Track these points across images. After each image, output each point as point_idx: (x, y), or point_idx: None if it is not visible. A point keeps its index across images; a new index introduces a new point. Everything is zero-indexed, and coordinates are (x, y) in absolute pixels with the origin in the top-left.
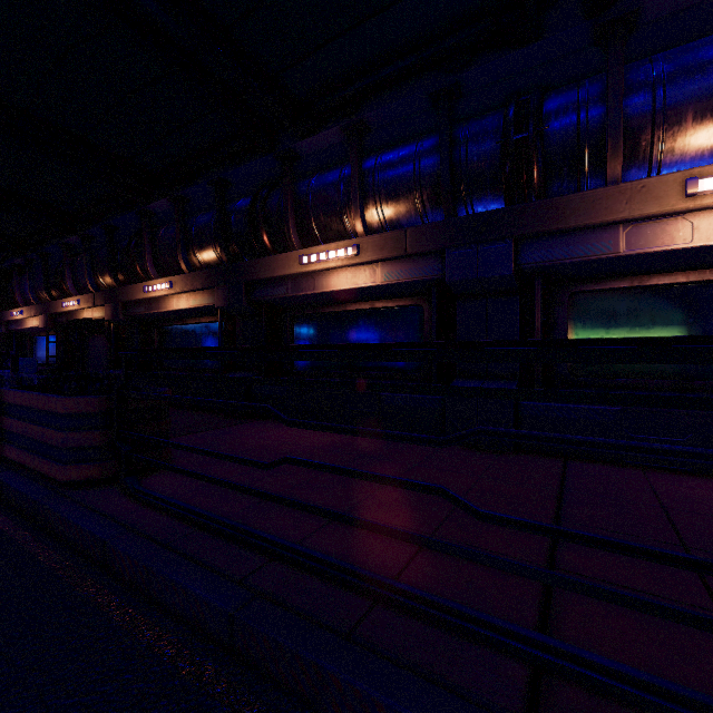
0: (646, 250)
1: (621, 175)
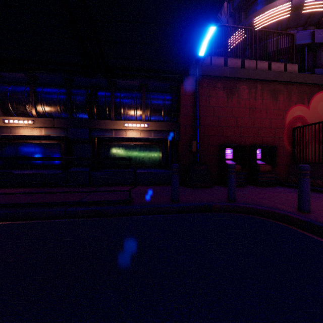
0: (118, 136)
1: (114, 117)
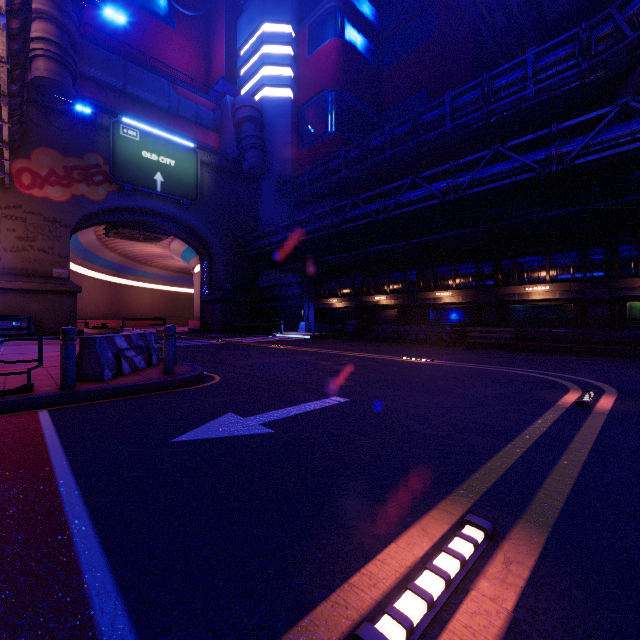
0: None
1: None
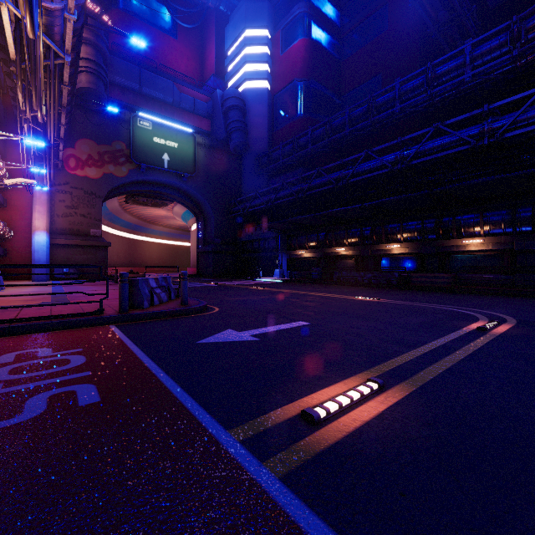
0: None
1: None
